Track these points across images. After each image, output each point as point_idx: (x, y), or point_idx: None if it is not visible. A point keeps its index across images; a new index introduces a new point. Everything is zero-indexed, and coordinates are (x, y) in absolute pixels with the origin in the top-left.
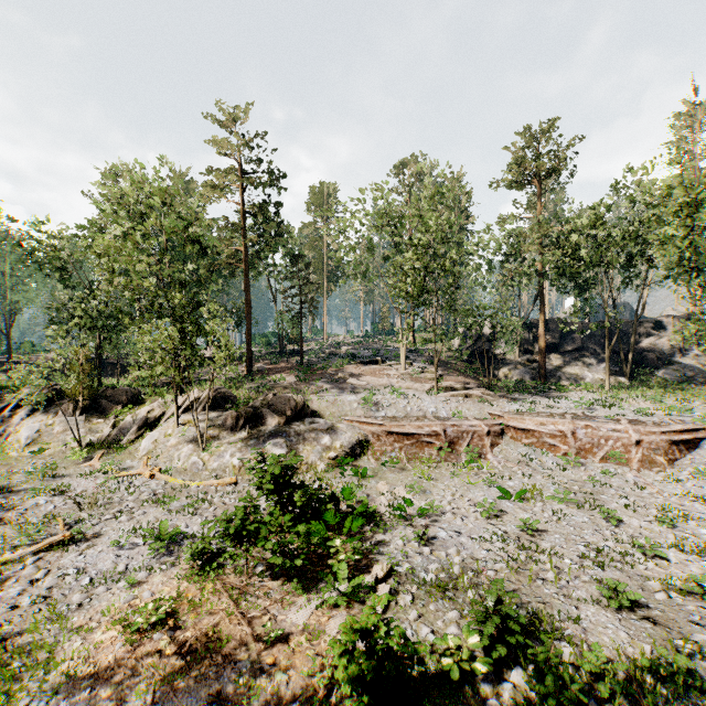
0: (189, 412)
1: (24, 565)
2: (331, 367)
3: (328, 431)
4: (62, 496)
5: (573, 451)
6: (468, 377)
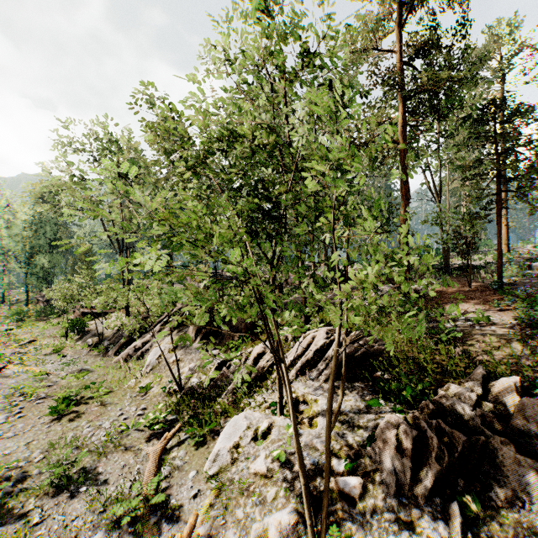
0: (308, 372)
1: None
2: None
3: None
4: None
5: None
6: None
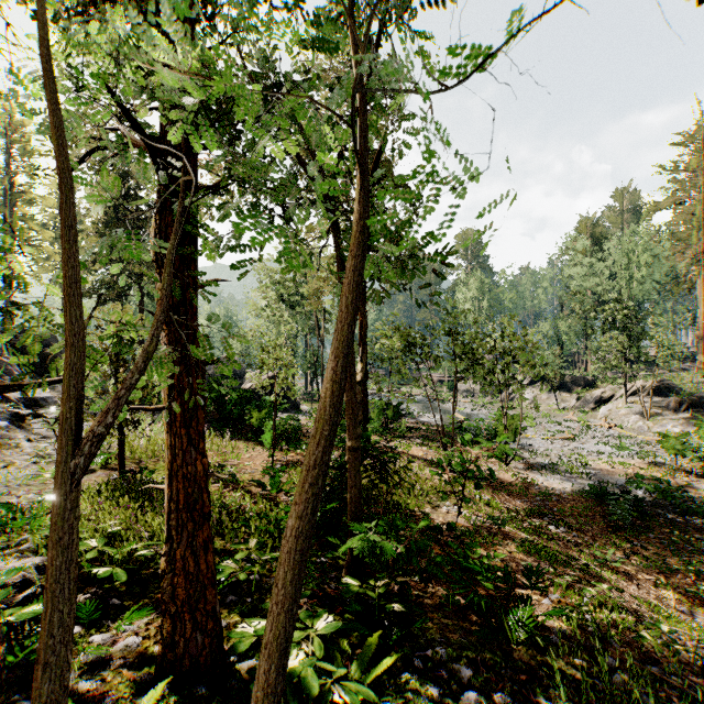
0: (634, 395)
1: (557, 441)
2: None
3: None
4: (559, 426)
5: None
6: None
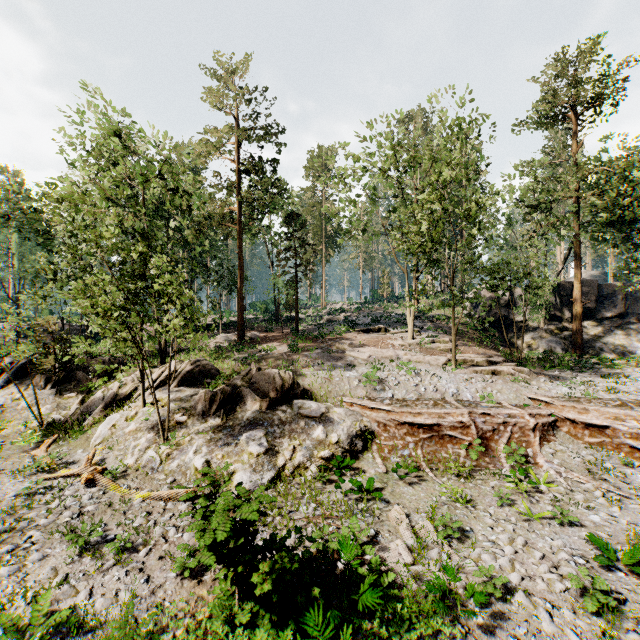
0: (162, 387)
1: None
2: (328, 336)
3: (321, 419)
4: None
5: None
6: (486, 348)
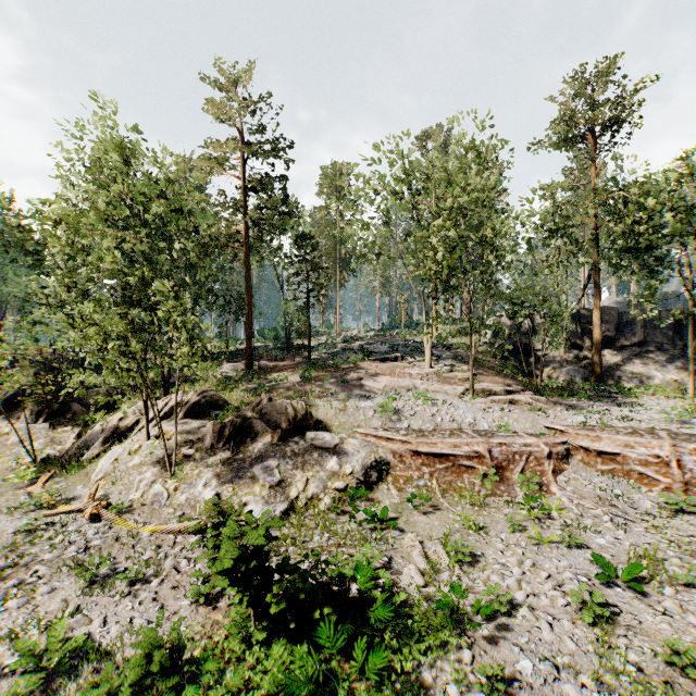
0: (167, 420)
1: None
2: (342, 365)
3: (335, 450)
4: None
5: (678, 487)
6: (506, 377)
